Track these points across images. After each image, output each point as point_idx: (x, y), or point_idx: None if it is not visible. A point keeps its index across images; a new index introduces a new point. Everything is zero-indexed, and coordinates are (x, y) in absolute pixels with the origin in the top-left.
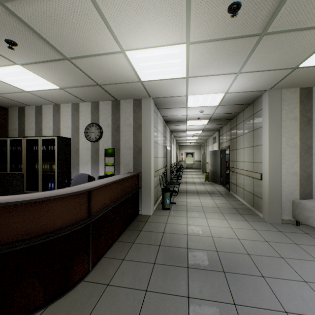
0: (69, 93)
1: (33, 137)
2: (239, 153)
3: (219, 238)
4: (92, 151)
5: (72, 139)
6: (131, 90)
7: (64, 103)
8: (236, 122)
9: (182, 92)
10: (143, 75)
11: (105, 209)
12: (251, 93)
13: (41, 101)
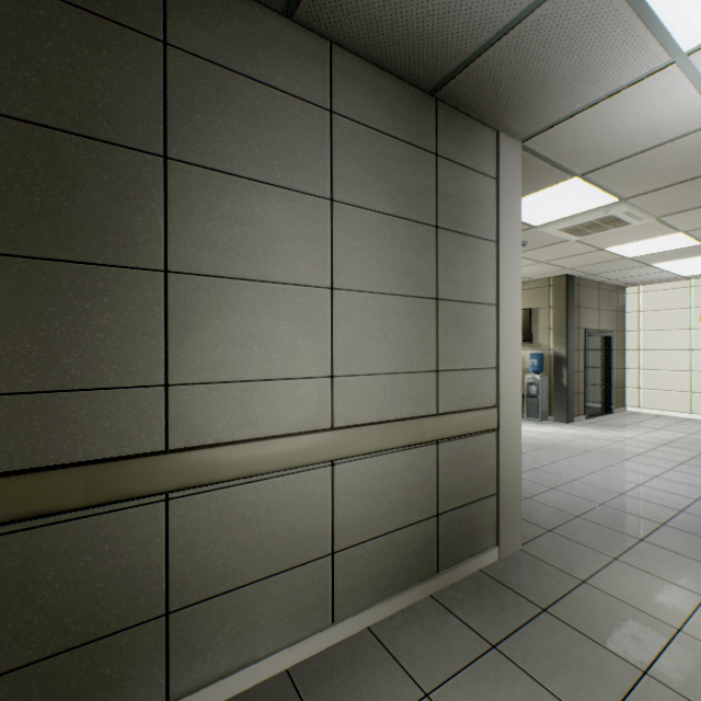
0: None
1: None
2: (263, 318)
3: None
4: None
5: None
6: None
7: None
8: (168, 15)
9: None
10: None
11: None
12: (554, 114)
13: None
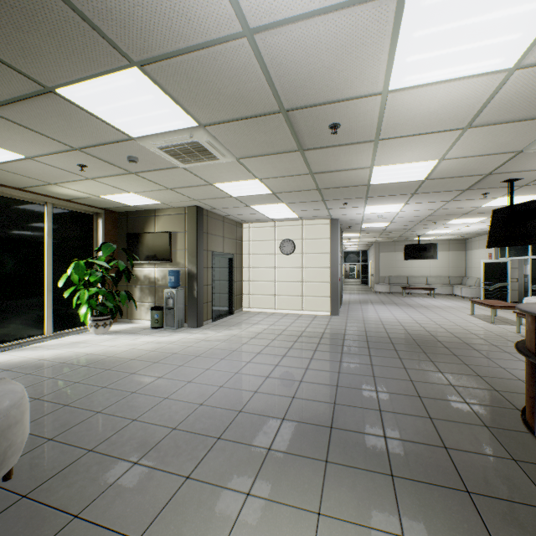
0: None
1: None
2: None
3: (302, 502)
4: None
5: None
6: None
7: None
8: None
9: None
10: None
11: None
12: None
13: None
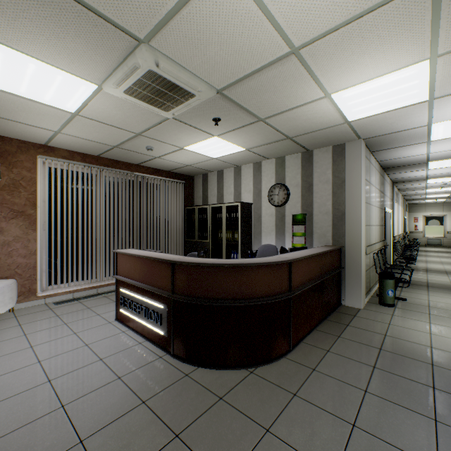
0: (253, 153)
1: (217, 204)
2: None
3: None
4: (277, 218)
5: (253, 204)
6: (331, 136)
7: (245, 164)
8: None
9: (420, 121)
10: (352, 114)
11: (304, 286)
12: None
13: (223, 166)
